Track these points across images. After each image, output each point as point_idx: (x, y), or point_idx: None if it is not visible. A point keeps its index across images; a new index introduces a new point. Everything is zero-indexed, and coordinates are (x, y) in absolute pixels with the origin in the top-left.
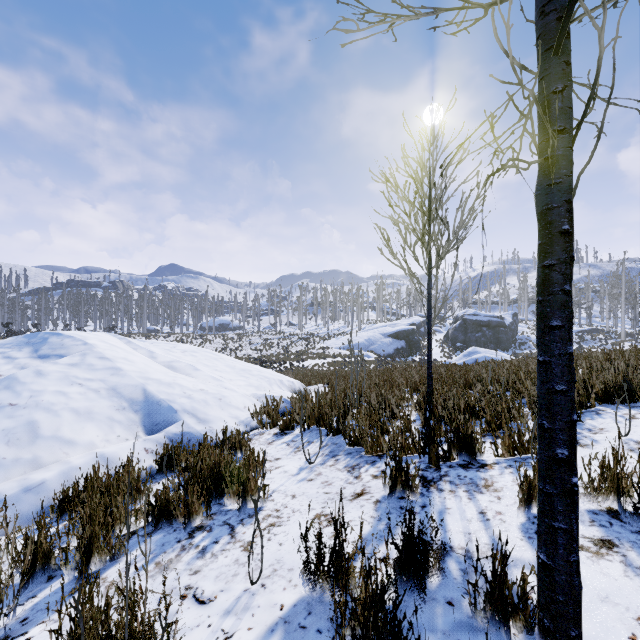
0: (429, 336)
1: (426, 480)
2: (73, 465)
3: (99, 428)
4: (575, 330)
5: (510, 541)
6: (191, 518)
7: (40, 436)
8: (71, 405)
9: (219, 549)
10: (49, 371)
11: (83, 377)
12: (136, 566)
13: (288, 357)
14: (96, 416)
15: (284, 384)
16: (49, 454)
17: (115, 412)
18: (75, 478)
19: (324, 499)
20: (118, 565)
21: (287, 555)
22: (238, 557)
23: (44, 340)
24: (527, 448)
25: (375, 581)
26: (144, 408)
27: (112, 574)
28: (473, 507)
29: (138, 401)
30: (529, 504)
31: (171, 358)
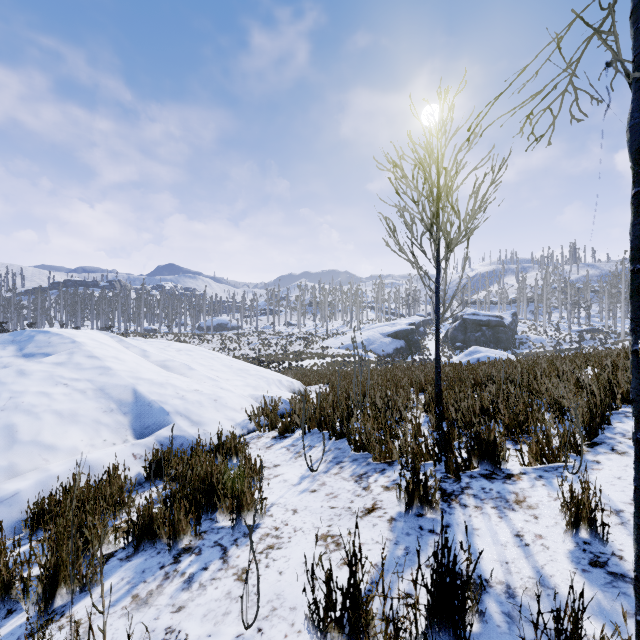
0: (437, 333)
1: (446, 493)
2: (52, 473)
3: (84, 432)
4: (574, 330)
5: (560, 574)
6: (177, 538)
7: (18, 441)
8: (54, 407)
9: (208, 578)
10: (32, 370)
11: (69, 377)
12: (90, 625)
13: (287, 357)
14: (81, 419)
15: (283, 384)
16: (27, 461)
17: (102, 414)
18: (51, 489)
19: (330, 515)
20: (88, 598)
21: (288, 588)
22: (230, 589)
23: (30, 338)
24: (557, 456)
25: (403, 638)
26: (134, 410)
27: (80, 610)
28: (506, 528)
29: (127, 402)
30: (577, 527)
31: (165, 357)
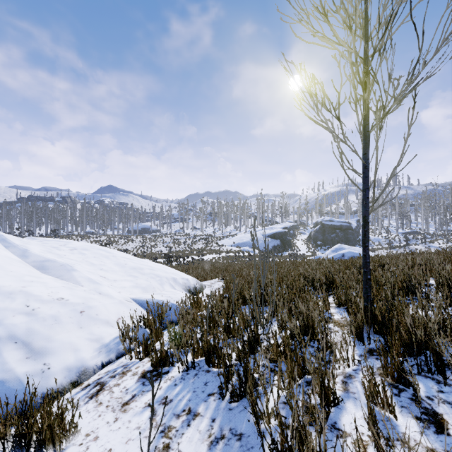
0: (366, 227)
1: None
2: None
3: None
4: (400, 232)
5: None
6: None
7: None
8: None
9: None
10: None
11: None
12: None
13: (192, 253)
14: None
15: (178, 282)
16: None
17: None
18: None
19: None
20: None
21: None
22: None
23: None
24: None
25: None
26: None
27: None
28: None
29: None
30: None
31: (46, 257)
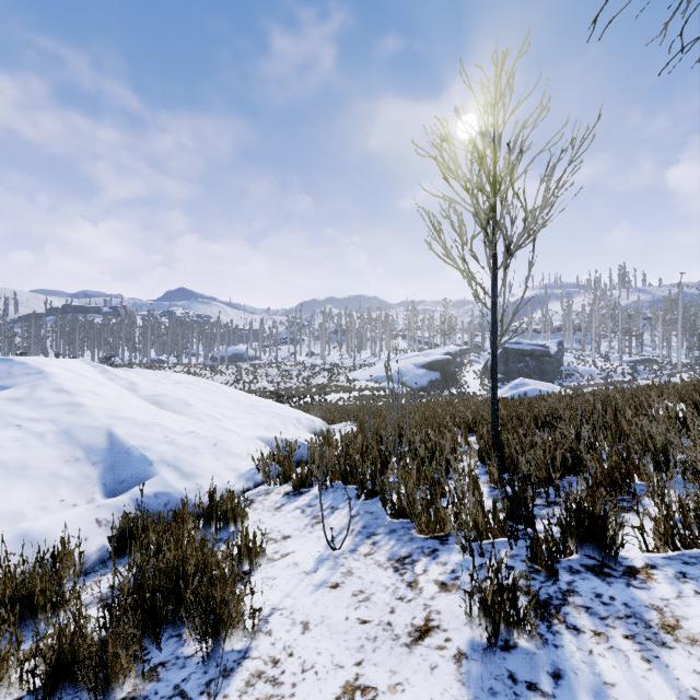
0: (494, 360)
1: (538, 601)
2: None
3: (34, 489)
4: (626, 360)
5: None
6: (113, 683)
7: None
8: None
9: None
10: None
11: (25, 416)
12: None
13: (309, 390)
14: (32, 472)
15: (302, 423)
16: None
17: (63, 465)
18: None
19: (359, 639)
20: None
21: None
22: None
23: None
24: (697, 537)
25: None
26: (107, 459)
27: None
28: (666, 687)
29: (99, 449)
30: None
31: (157, 391)
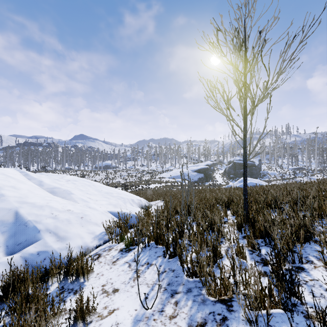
0: (245, 169)
1: None
2: None
3: None
4: (290, 168)
5: None
6: None
7: None
8: None
9: None
10: None
11: None
12: None
13: (141, 183)
14: None
15: (134, 202)
16: None
17: None
18: None
19: None
20: None
21: None
22: None
23: None
24: None
25: None
26: (11, 229)
27: None
28: None
29: (7, 223)
30: None
31: (54, 185)
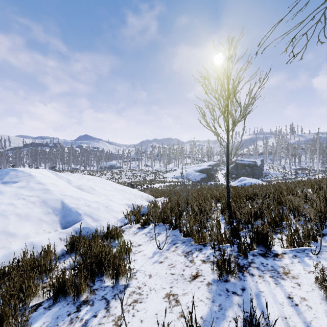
0: (228, 170)
1: (239, 266)
2: (12, 250)
3: (32, 225)
4: (293, 168)
5: None
6: (79, 294)
7: None
8: (16, 211)
9: (97, 323)
10: (6, 191)
11: (26, 194)
12: None
13: (145, 182)
14: (31, 218)
15: (143, 197)
16: None
17: (43, 215)
18: (9, 261)
19: (171, 279)
20: None
21: None
22: None
23: (7, 173)
24: (303, 242)
25: None
26: (61, 213)
27: None
28: (281, 292)
29: (58, 208)
30: None
31: (80, 183)
